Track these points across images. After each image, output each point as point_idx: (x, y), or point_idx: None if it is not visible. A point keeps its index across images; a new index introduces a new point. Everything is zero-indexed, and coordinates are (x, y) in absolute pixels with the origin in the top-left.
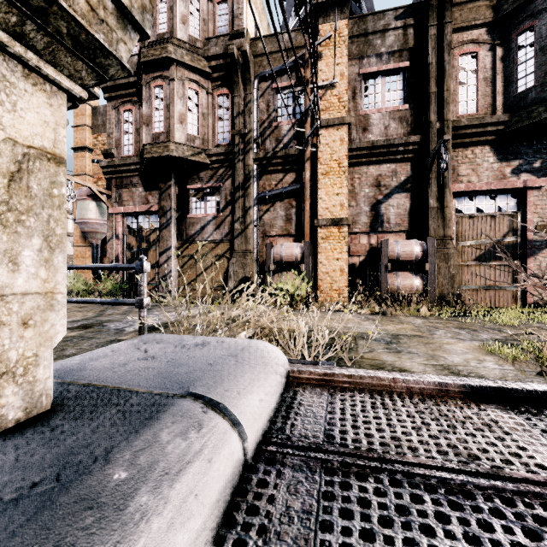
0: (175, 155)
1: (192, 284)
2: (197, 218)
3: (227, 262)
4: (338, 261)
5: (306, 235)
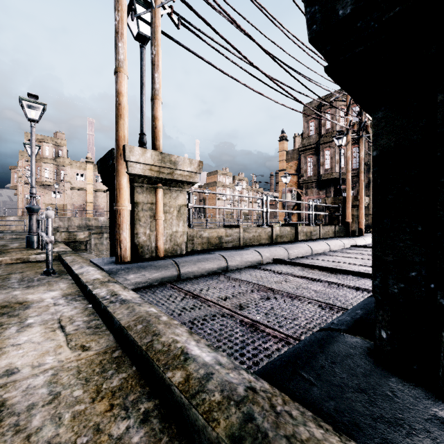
0: (335, 177)
1: None
2: None
3: None
4: None
5: None
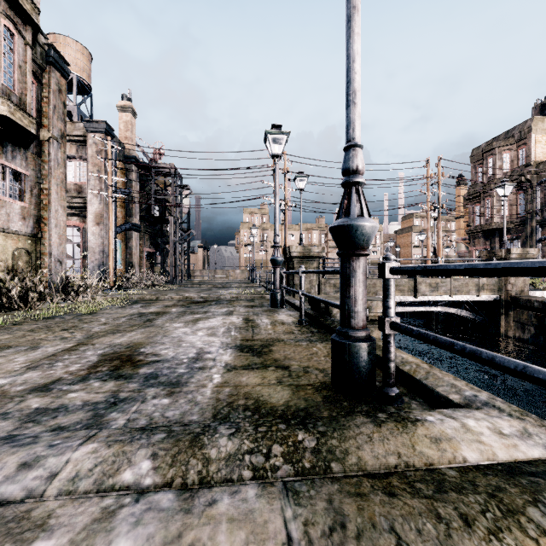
0: (494, 227)
1: None
2: None
3: None
4: None
5: None
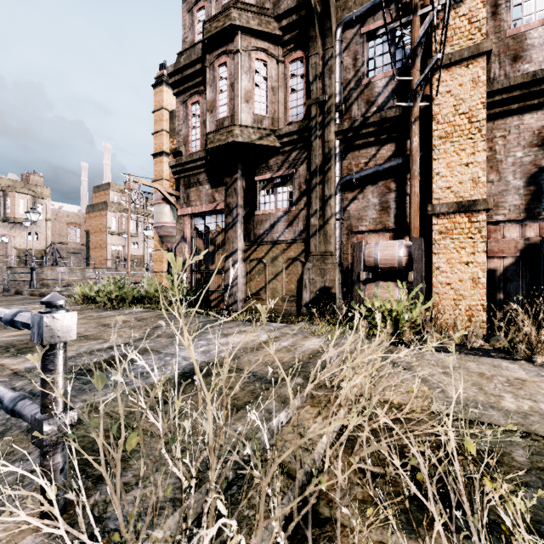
0: (240, 140)
1: (261, 292)
2: (265, 214)
3: (301, 267)
4: (467, 267)
5: (413, 229)
